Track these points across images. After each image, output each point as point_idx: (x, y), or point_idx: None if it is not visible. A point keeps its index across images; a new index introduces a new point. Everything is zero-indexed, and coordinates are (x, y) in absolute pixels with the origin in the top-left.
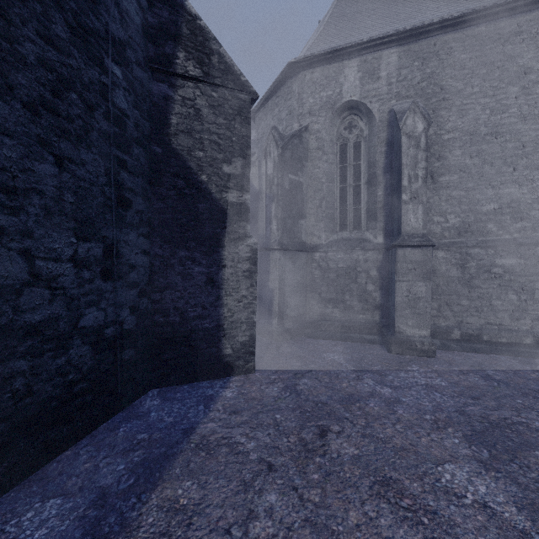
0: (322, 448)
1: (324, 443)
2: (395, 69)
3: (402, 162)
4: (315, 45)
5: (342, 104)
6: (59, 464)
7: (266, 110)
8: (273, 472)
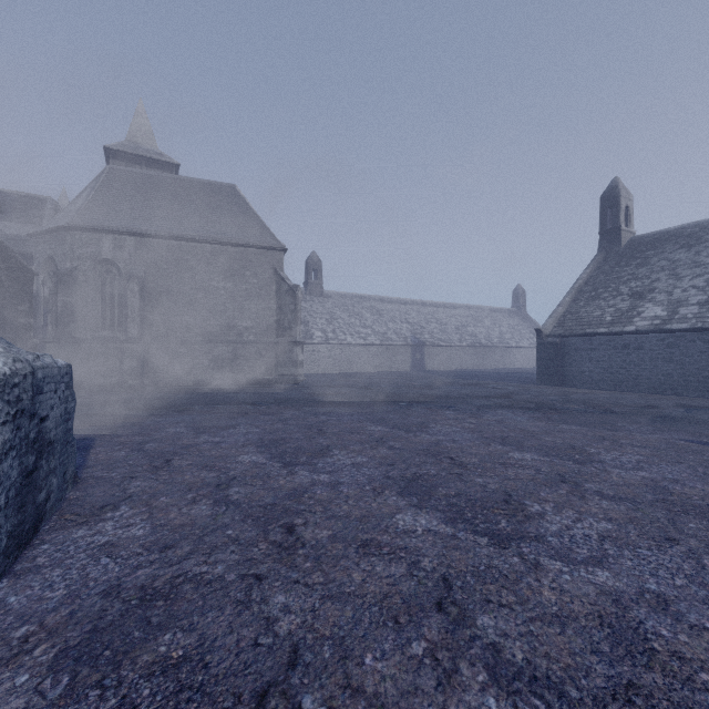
0: None
1: None
2: (134, 249)
3: (128, 303)
4: (85, 211)
5: (102, 259)
6: None
7: (44, 240)
8: None
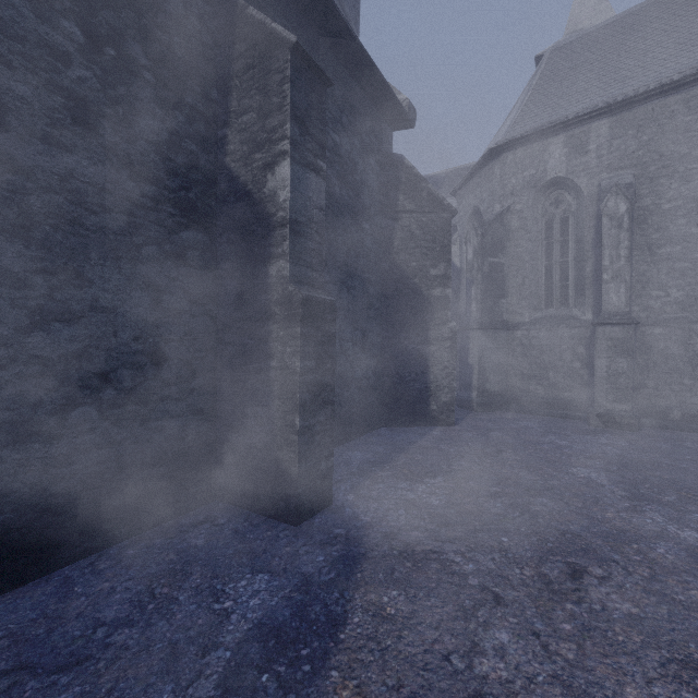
0: (496, 455)
1: (499, 454)
2: (606, 141)
3: (603, 243)
4: (519, 120)
5: (546, 181)
6: (350, 444)
7: (467, 189)
8: (464, 457)
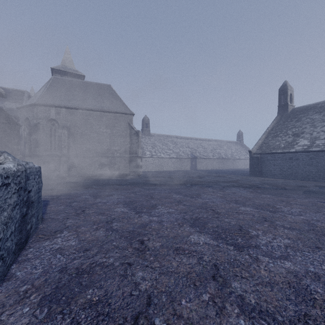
0: None
1: None
2: (64, 114)
3: (62, 139)
4: (43, 97)
5: (50, 118)
6: None
7: (24, 110)
8: None
